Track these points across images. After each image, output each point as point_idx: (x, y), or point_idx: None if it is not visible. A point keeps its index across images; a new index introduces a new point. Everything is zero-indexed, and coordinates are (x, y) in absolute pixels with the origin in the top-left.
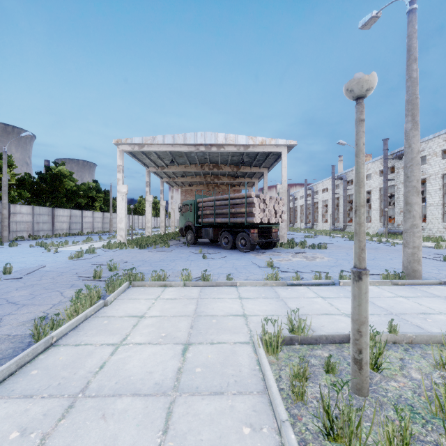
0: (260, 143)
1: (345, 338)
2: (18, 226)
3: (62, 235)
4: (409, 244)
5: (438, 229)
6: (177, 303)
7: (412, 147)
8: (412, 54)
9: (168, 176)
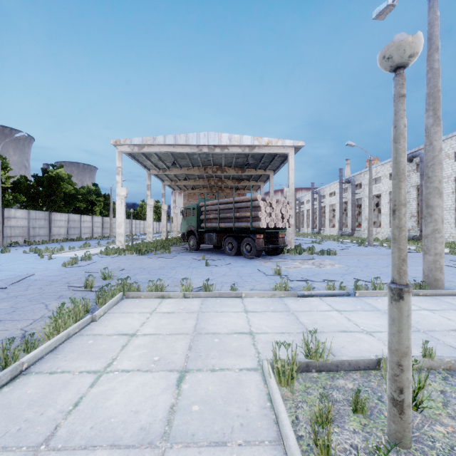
0: (266, 144)
1: (372, 363)
2: (13, 231)
3: (59, 241)
4: (430, 250)
5: (451, 234)
6: (175, 318)
7: (434, 144)
8: (434, 43)
9: (170, 179)
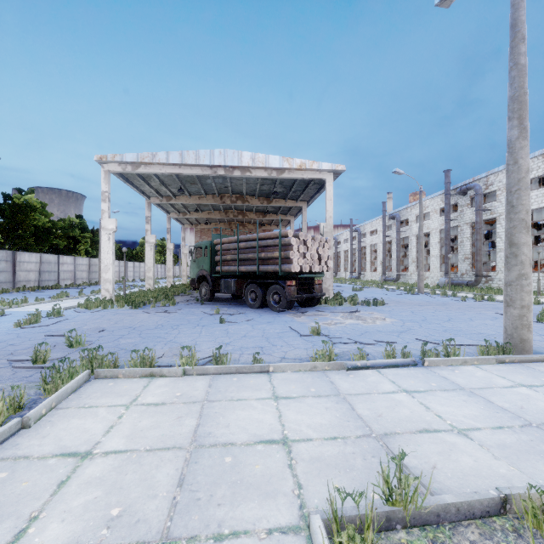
0: (299, 167)
1: (494, 506)
2: None
3: (28, 289)
4: (515, 302)
5: None
6: (164, 414)
7: (520, 163)
8: (519, 31)
9: (178, 211)
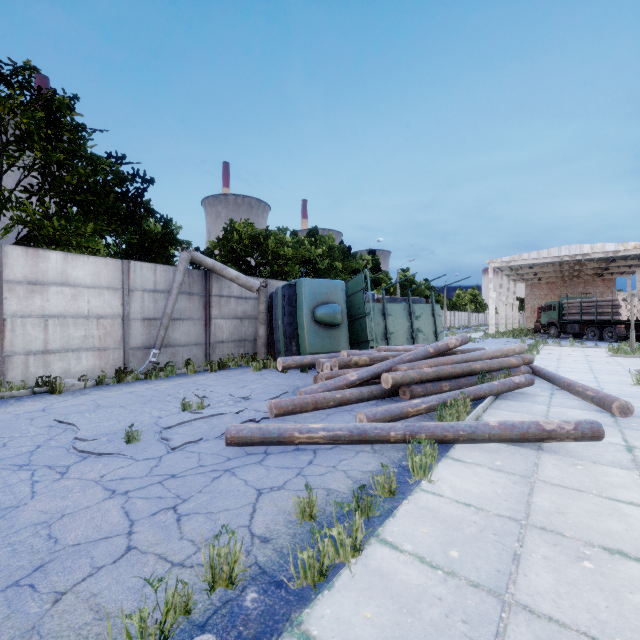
0: (633, 248)
1: None
2: None
3: None
4: None
5: None
6: (572, 348)
7: None
8: None
9: (517, 274)
